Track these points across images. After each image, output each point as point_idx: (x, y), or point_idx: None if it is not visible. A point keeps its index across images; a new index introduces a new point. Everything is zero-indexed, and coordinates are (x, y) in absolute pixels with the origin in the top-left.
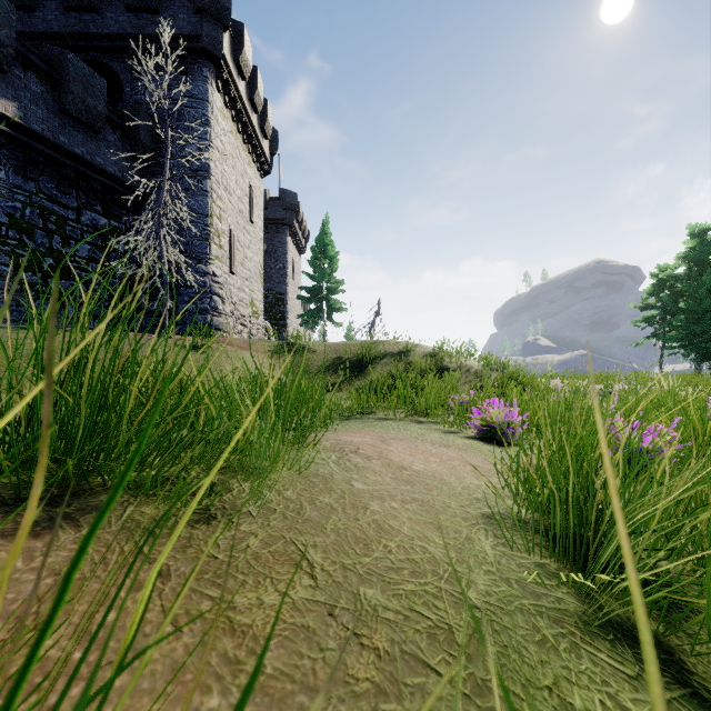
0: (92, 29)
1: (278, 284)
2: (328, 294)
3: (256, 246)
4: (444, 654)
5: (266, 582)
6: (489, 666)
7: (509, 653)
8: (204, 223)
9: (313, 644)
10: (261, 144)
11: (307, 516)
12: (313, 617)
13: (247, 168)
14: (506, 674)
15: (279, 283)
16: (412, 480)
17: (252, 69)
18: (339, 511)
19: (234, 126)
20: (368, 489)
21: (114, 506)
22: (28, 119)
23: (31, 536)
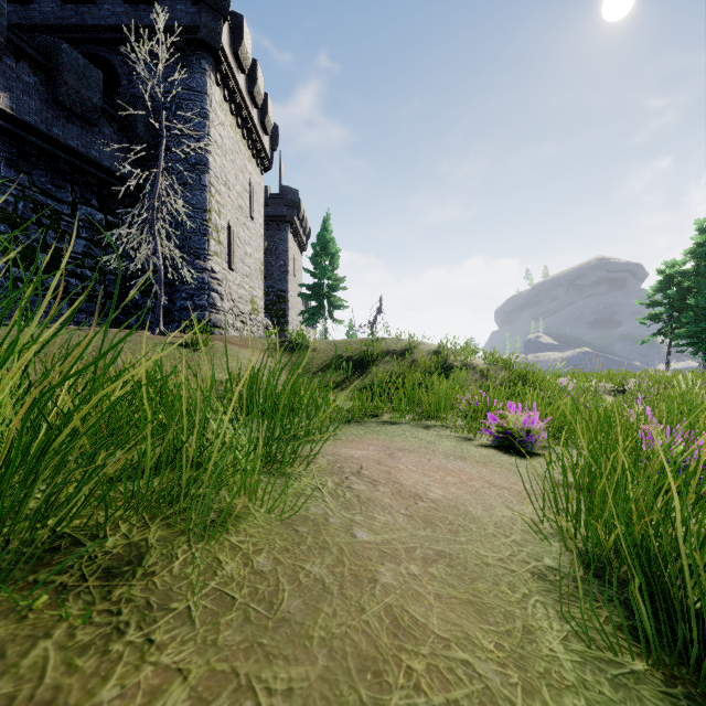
0: (89, 21)
1: (279, 282)
2: (329, 292)
3: (256, 242)
4: None
5: None
6: None
7: None
8: (203, 218)
9: None
10: (261, 140)
11: (283, 609)
12: None
13: (247, 163)
14: None
15: (280, 281)
16: (432, 517)
17: (252, 62)
18: (334, 593)
19: (234, 120)
20: (375, 541)
21: None
22: (20, 110)
23: None
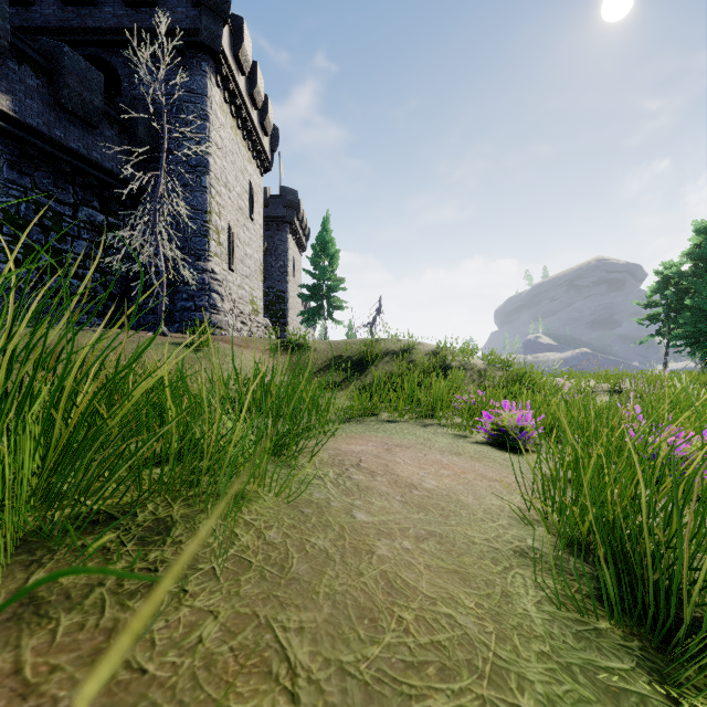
0: (90, 23)
1: (278, 282)
2: (328, 292)
3: (256, 243)
4: None
5: None
6: None
7: None
8: (203, 220)
9: None
10: (261, 141)
11: (293, 571)
12: None
13: (247, 164)
14: None
15: (280, 281)
16: (425, 503)
17: (252, 64)
18: (336, 561)
19: (234, 121)
20: (373, 521)
21: (15, 571)
22: (22, 113)
23: None
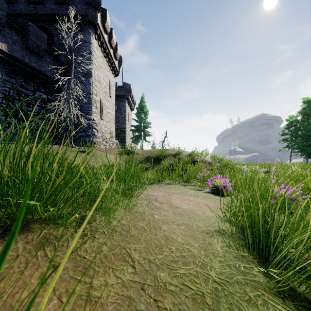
0: (40, 12)
1: (122, 124)
2: (144, 128)
3: (112, 107)
4: (201, 310)
5: (109, 271)
6: None
7: (233, 308)
8: (89, 97)
9: (133, 307)
10: (114, 63)
11: (132, 233)
12: (133, 290)
13: (108, 73)
14: None
15: (122, 124)
16: (182, 213)
17: (110, 29)
18: (147, 230)
19: (102, 54)
20: (161, 218)
21: (36, 230)
22: (11, 51)
23: None
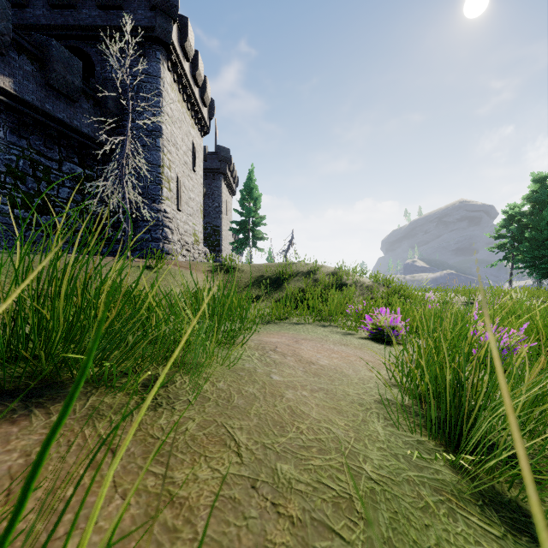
0: (71, 22)
1: (214, 219)
2: (253, 227)
3: (197, 189)
4: (346, 520)
5: (200, 460)
6: (383, 529)
7: (399, 518)
8: (158, 172)
9: (239, 513)
10: (201, 111)
11: (235, 403)
12: (239, 489)
13: (190, 129)
14: (397, 537)
15: (215, 218)
16: (319, 373)
17: (195, 53)
18: (261, 399)
19: (181, 96)
20: (284, 380)
21: (79, 396)
22: (21, 91)
23: (9, 422)
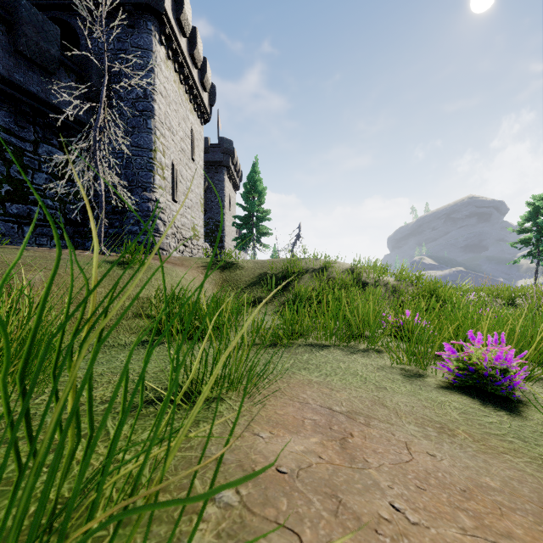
0: None
1: (217, 214)
2: (257, 222)
3: (197, 180)
4: None
5: None
6: None
7: None
8: (149, 157)
9: None
10: (201, 96)
11: None
12: None
13: (189, 114)
14: None
15: (218, 213)
16: None
17: (193, 30)
18: None
19: (177, 77)
20: None
21: None
22: None
23: None
